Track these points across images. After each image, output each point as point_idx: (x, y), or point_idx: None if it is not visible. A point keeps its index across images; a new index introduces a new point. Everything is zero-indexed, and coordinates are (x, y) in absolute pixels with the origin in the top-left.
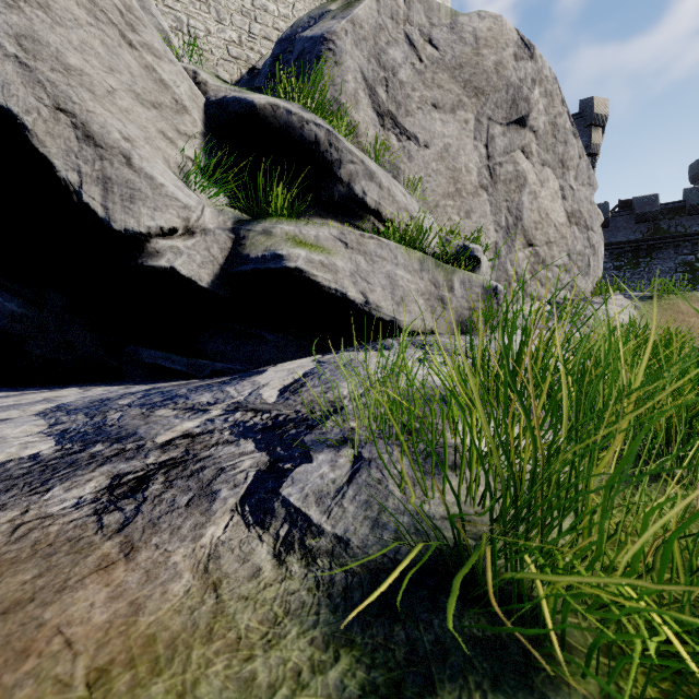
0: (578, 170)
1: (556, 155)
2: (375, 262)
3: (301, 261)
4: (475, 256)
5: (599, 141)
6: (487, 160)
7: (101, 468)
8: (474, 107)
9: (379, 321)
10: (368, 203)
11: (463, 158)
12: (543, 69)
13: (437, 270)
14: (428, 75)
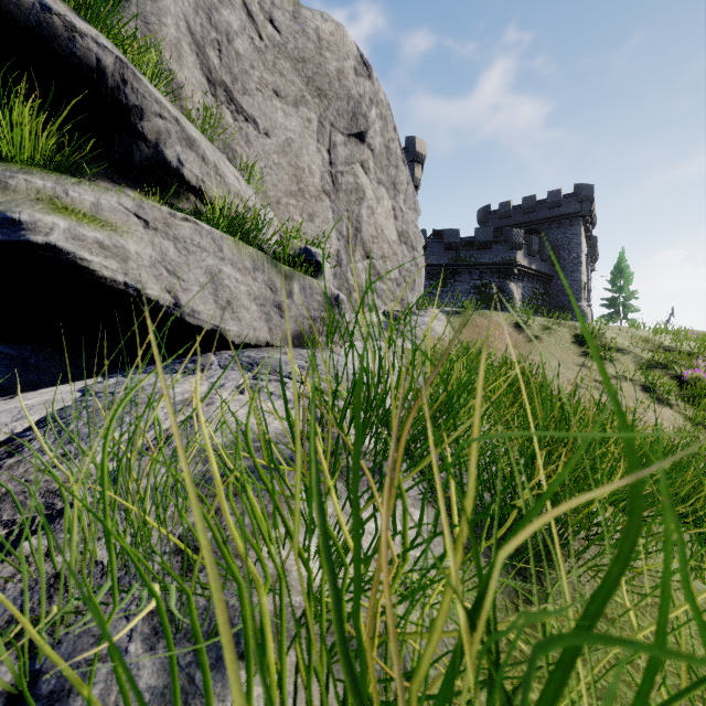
0: (406, 195)
1: (389, 177)
2: (190, 252)
3: (59, 235)
4: (318, 261)
5: (419, 176)
6: (330, 165)
7: None
8: (317, 108)
9: (196, 330)
10: (186, 177)
11: (306, 158)
12: (379, 92)
13: (274, 271)
14: (269, 57)
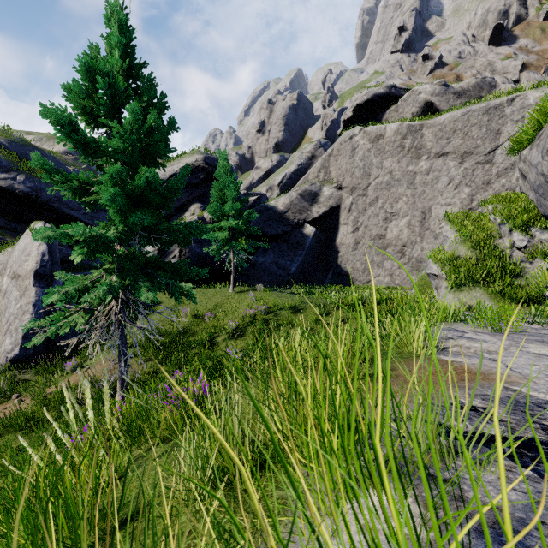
0: None
1: None
2: None
3: None
4: None
5: None
6: None
7: (504, 408)
8: None
9: None
10: None
11: None
12: None
13: None
14: None
